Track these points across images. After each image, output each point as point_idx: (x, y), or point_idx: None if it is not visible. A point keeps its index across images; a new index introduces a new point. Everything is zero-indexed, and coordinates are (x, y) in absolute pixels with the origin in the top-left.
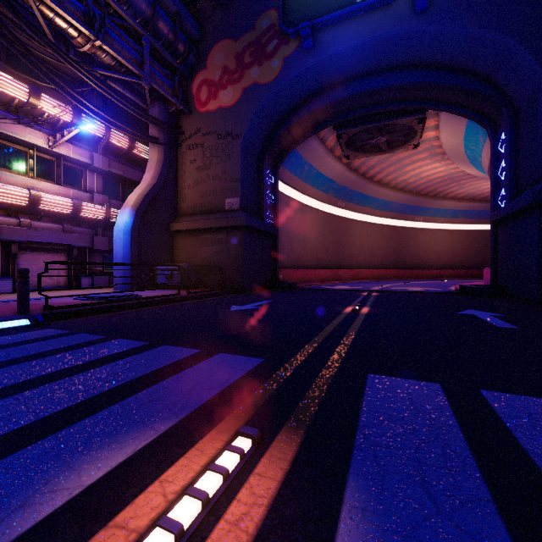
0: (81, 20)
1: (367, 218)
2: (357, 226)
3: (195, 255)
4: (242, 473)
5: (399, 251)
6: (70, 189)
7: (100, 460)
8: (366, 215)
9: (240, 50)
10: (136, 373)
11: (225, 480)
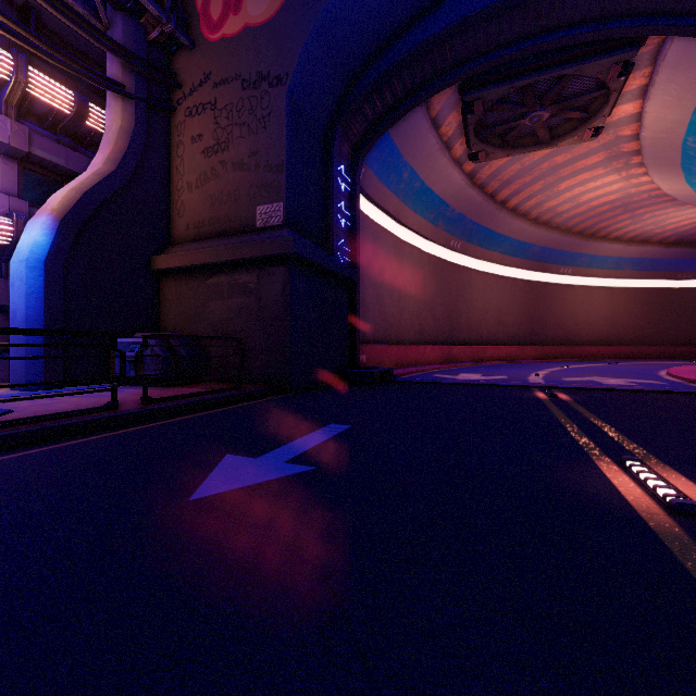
0: None
1: (491, 267)
2: (478, 280)
3: (198, 317)
4: None
5: (537, 319)
6: None
7: None
8: (490, 263)
9: None
10: None
11: None
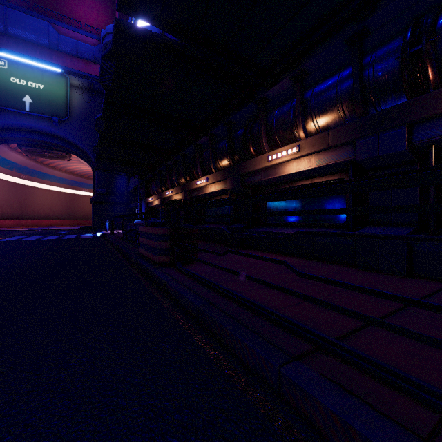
0: None
1: (47, 186)
2: (39, 191)
3: None
4: None
5: (72, 209)
6: None
7: None
8: (46, 184)
9: None
10: None
11: None
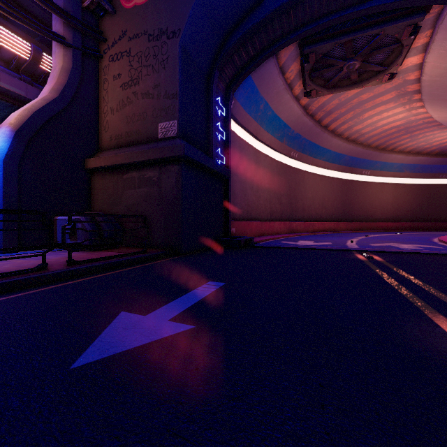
0: None
1: (317, 170)
2: (309, 178)
3: (117, 201)
4: None
5: (347, 204)
6: None
7: None
8: (317, 167)
9: None
10: None
11: None
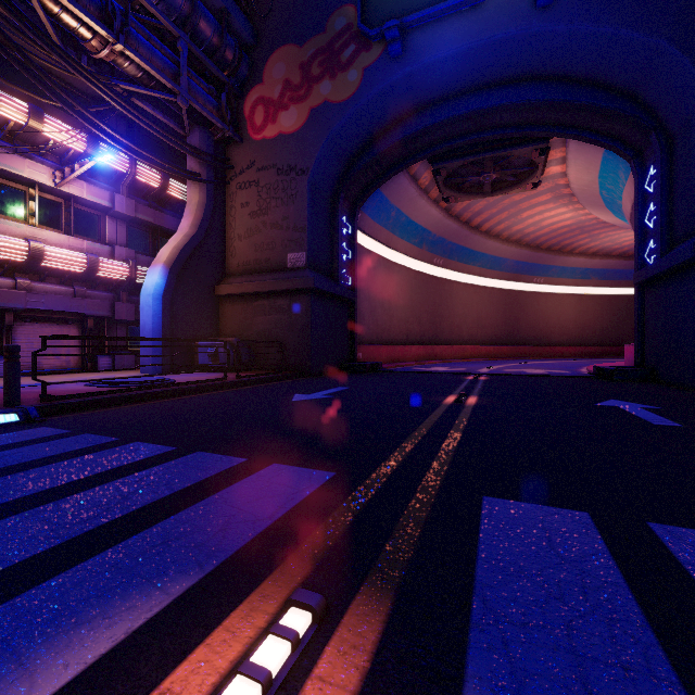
0: (96, 17)
1: (471, 279)
2: (459, 290)
3: (247, 327)
4: (294, 677)
5: (513, 322)
6: (84, 240)
7: (71, 650)
8: (470, 275)
9: (307, 58)
10: (152, 496)
11: (265, 692)
